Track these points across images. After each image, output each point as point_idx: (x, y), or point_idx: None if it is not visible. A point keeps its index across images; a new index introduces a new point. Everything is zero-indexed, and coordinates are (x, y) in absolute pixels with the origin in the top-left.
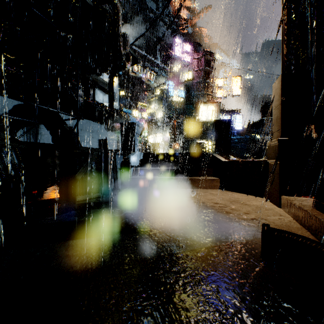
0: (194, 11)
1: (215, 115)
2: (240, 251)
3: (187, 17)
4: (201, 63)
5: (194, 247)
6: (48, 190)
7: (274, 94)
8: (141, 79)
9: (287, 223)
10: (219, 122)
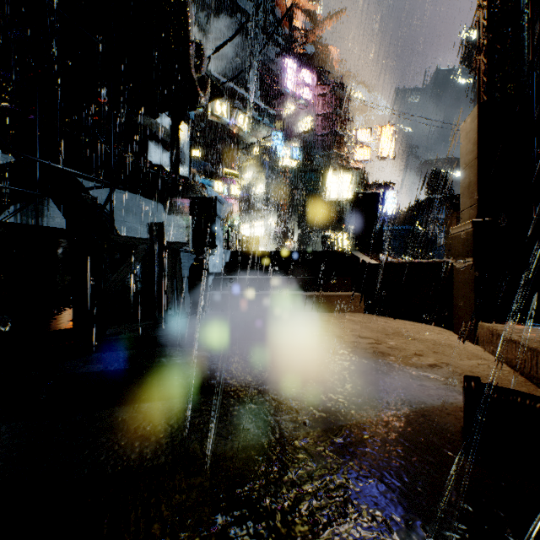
0: (316, 18)
1: (352, 190)
2: (420, 432)
3: (305, 28)
4: (329, 102)
5: (328, 424)
6: (59, 315)
7: (464, 142)
8: (228, 129)
9: (496, 373)
10: (363, 197)
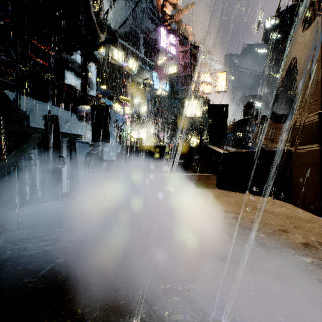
0: (178, 8)
1: (201, 110)
2: None
3: (171, 14)
4: (187, 56)
5: None
6: None
7: (303, 52)
8: (124, 72)
9: None
10: (214, 107)
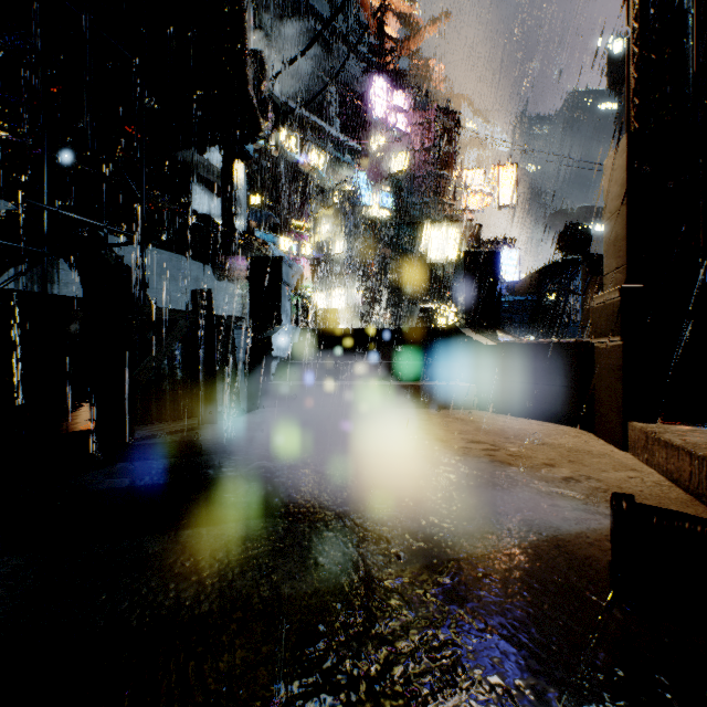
0: (413, 23)
1: (461, 248)
2: (553, 569)
3: (398, 37)
4: (431, 133)
5: (429, 559)
6: (74, 413)
7: (608, 183)
8: (298, 169)
9: (652, 489)
10: (475, 257)
